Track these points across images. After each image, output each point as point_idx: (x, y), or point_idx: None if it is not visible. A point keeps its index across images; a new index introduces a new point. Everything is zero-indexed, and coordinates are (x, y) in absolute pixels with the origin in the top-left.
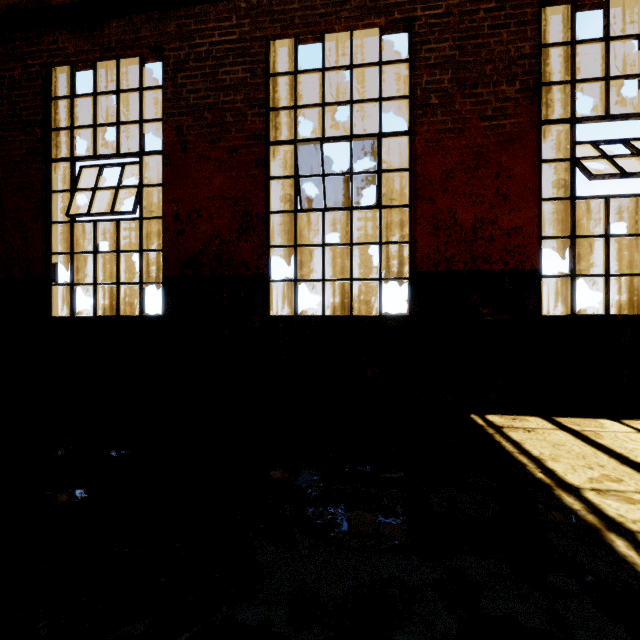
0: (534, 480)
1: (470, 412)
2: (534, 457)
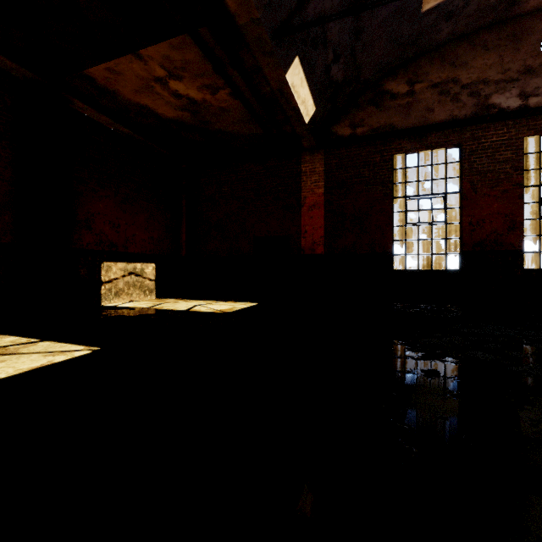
0: None
1: None
2: None
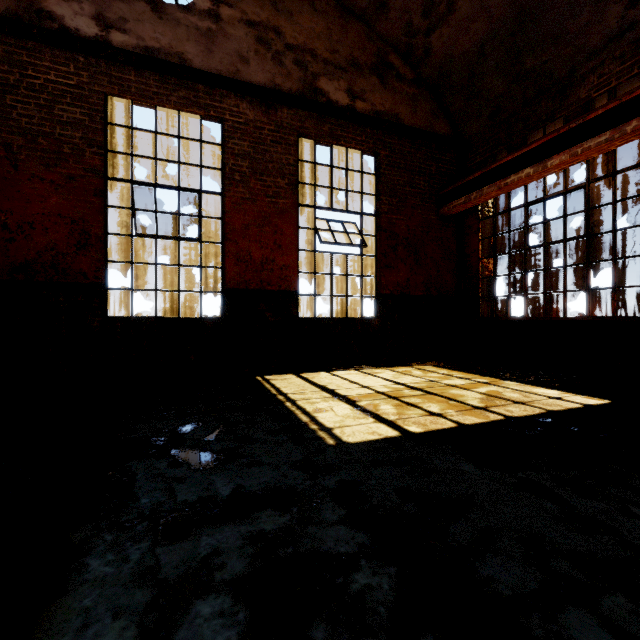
0: (271, 394)
1: (257, 376)
2: (277, 388)
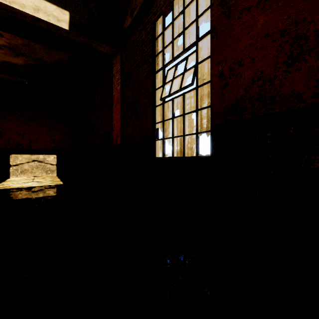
0: None
1: None
2: None
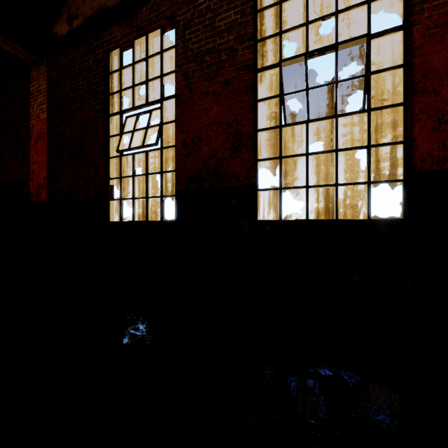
0: None
1: None
2: None
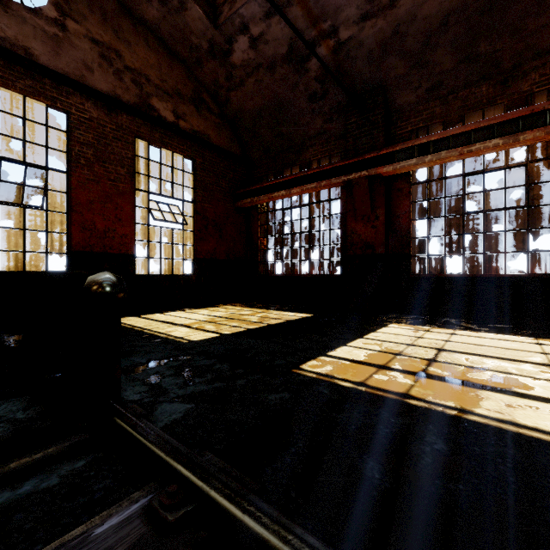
0: (128, 328)
1: None
2: (129, 324)
